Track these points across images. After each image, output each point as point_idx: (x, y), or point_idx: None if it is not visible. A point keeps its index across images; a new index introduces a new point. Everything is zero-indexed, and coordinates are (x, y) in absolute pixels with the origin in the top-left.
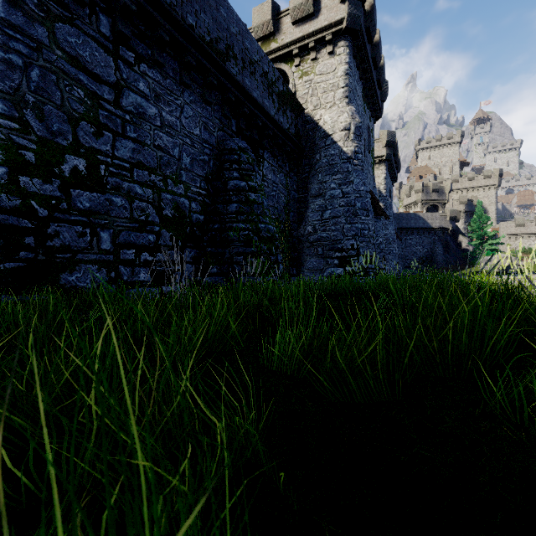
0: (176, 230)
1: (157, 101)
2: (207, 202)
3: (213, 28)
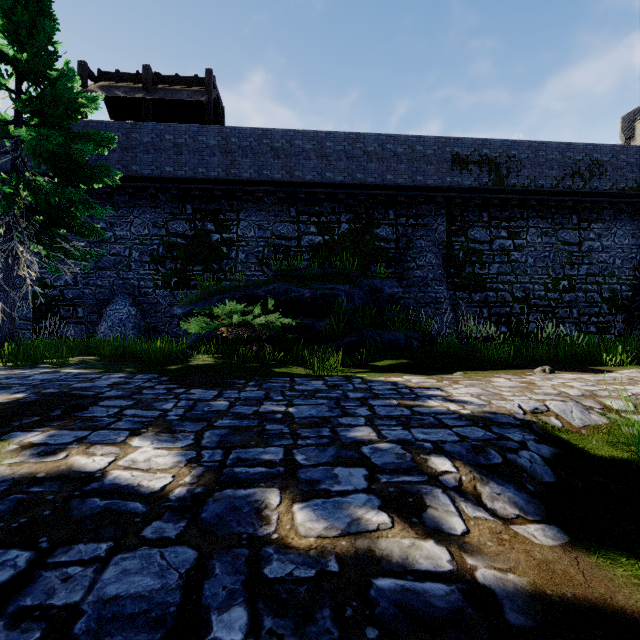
0: (610, 304)
1: (599, 238)
2: (634, 283)
3: (639, 176)
